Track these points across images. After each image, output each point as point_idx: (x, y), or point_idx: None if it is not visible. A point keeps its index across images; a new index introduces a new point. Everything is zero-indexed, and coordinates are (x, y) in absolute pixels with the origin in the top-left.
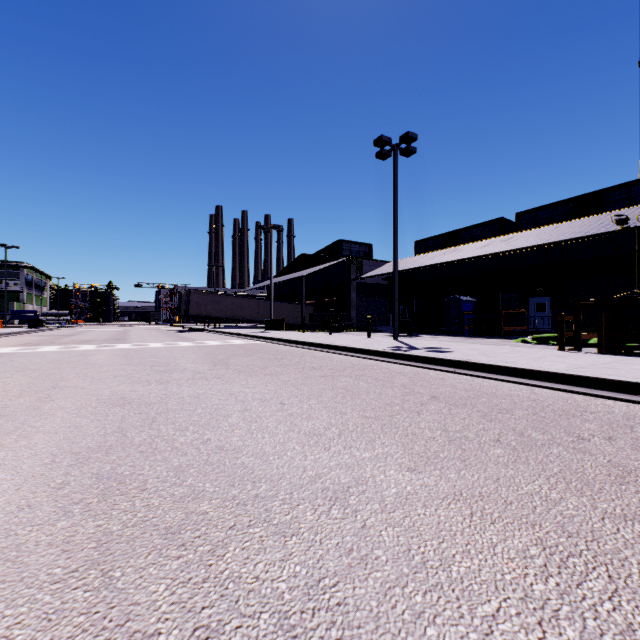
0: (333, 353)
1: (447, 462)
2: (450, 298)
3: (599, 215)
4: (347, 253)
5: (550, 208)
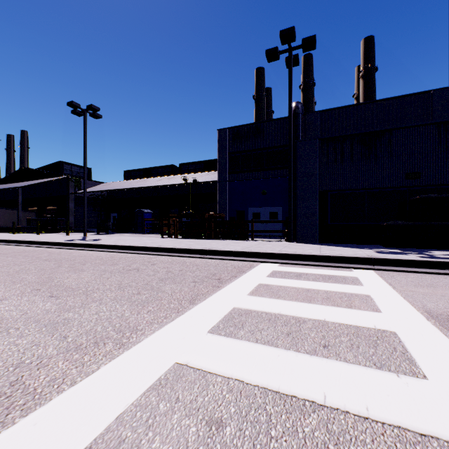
0: (20, 246)
1: (0, 276)
2: (138, 210)
3: (210, 172)
4: (68, 172)
5: (195, 164)
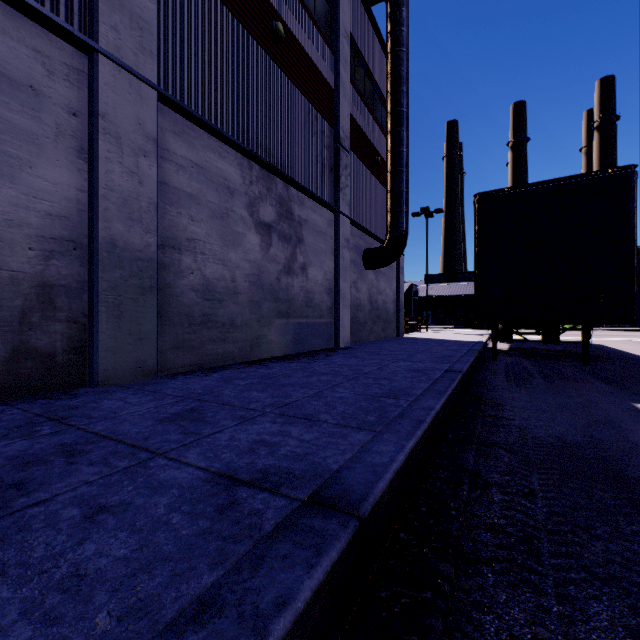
0: None
1: None
2: None
3: None
4: None
5: None
